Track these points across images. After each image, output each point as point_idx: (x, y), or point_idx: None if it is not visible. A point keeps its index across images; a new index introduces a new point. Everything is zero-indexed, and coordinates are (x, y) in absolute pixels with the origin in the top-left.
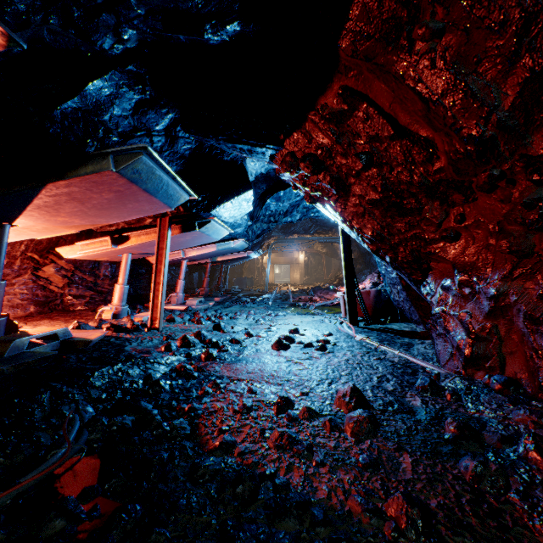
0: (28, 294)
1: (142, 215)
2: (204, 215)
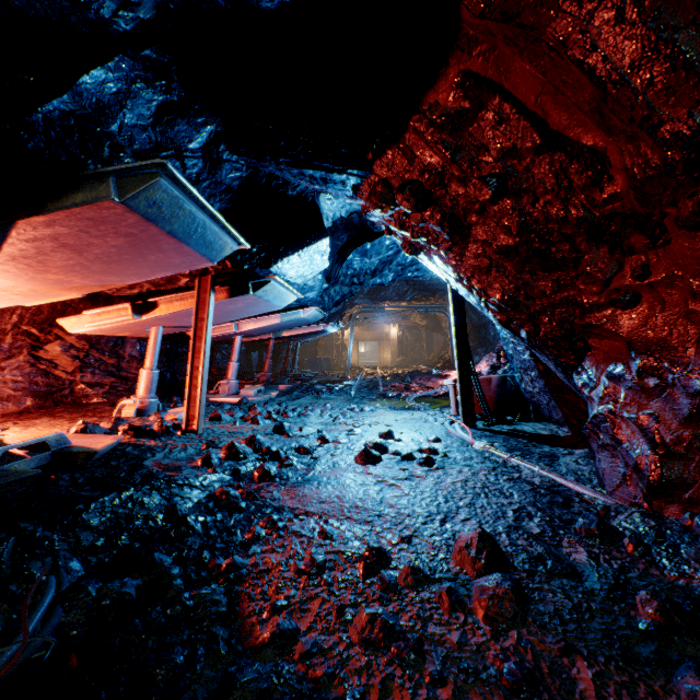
0: (23, 382)
1: (172, 271)
2: (262, 272)
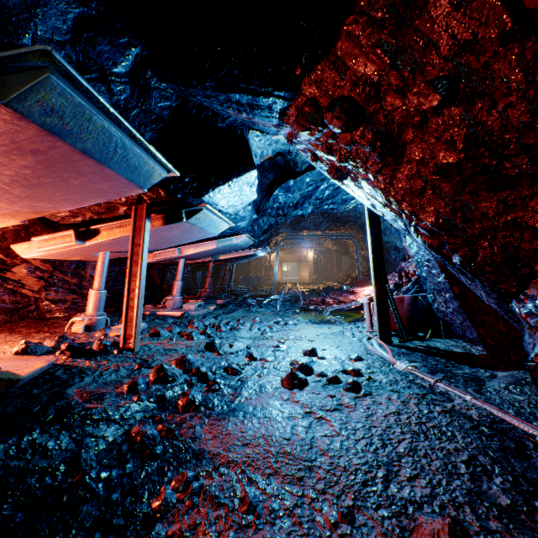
0: None
1: (103, 198)
2: (194, 201)
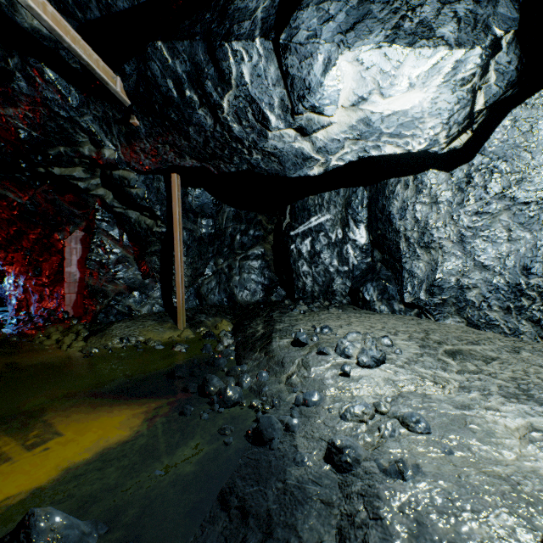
0: None
1: None
2: None
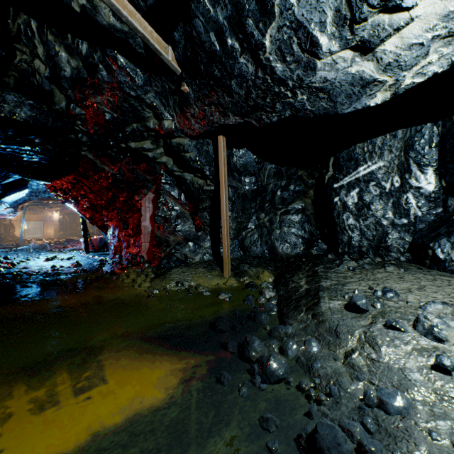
0: None
1: None
2: None
